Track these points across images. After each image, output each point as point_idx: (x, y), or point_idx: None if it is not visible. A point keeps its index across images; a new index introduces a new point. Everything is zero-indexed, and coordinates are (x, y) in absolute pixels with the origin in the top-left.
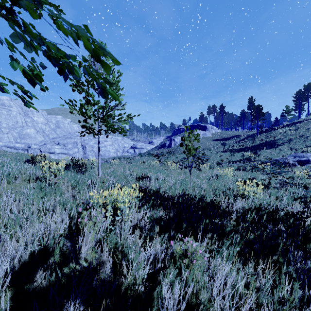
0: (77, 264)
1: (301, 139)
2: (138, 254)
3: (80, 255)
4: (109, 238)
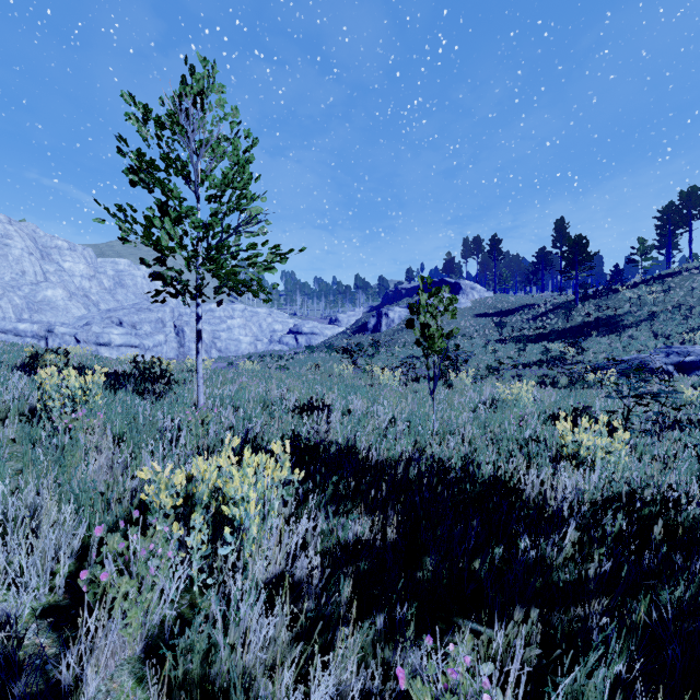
0: None
1: (677, 314)
2: None
3: None
4: (184, 639)
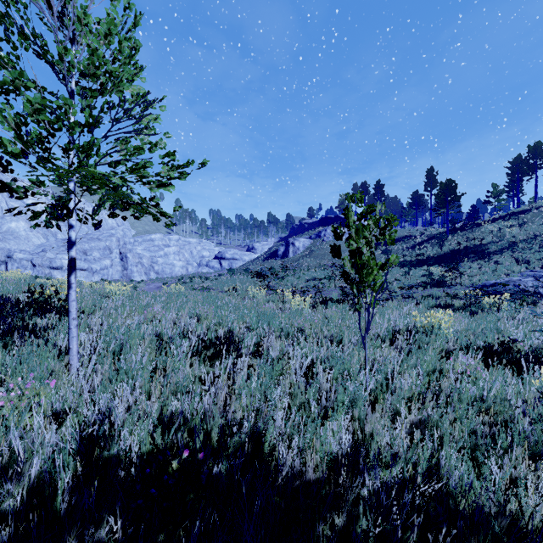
0: None
1: (533, 243)
2: None
3: None
4: None
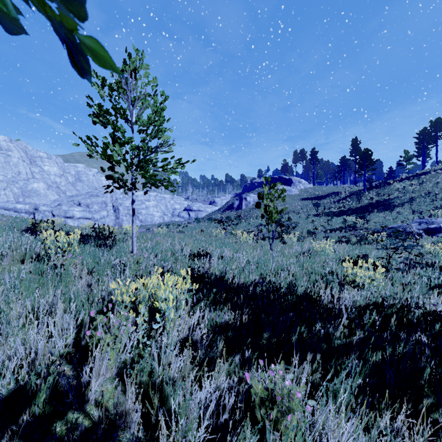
0: (80, 413)
1: (427, 198)
2: (188, 401)
3: (89, 395)
4: (139, 365)
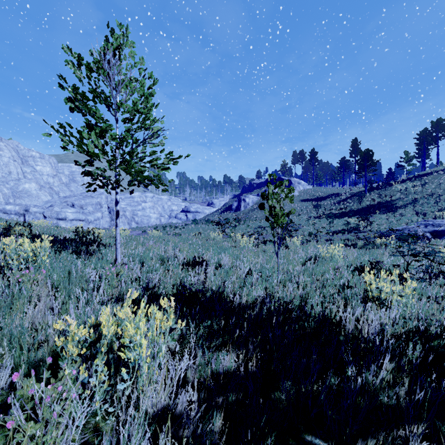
0: None
1: (431, 199)
2: None
3: None
4: None
